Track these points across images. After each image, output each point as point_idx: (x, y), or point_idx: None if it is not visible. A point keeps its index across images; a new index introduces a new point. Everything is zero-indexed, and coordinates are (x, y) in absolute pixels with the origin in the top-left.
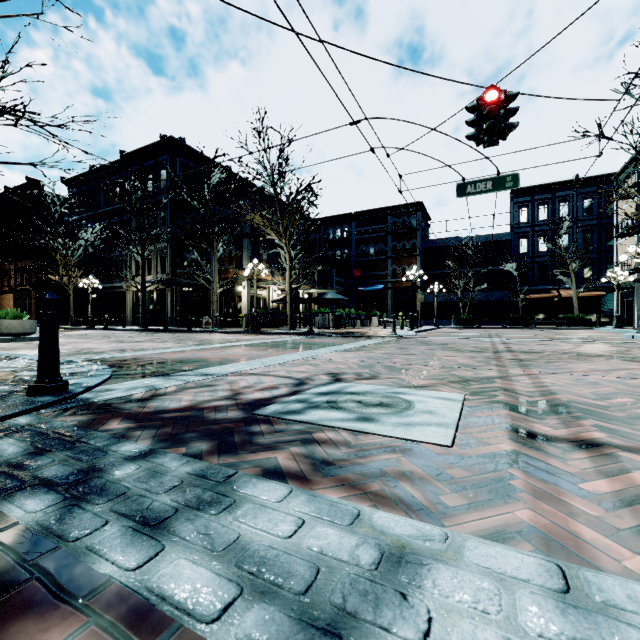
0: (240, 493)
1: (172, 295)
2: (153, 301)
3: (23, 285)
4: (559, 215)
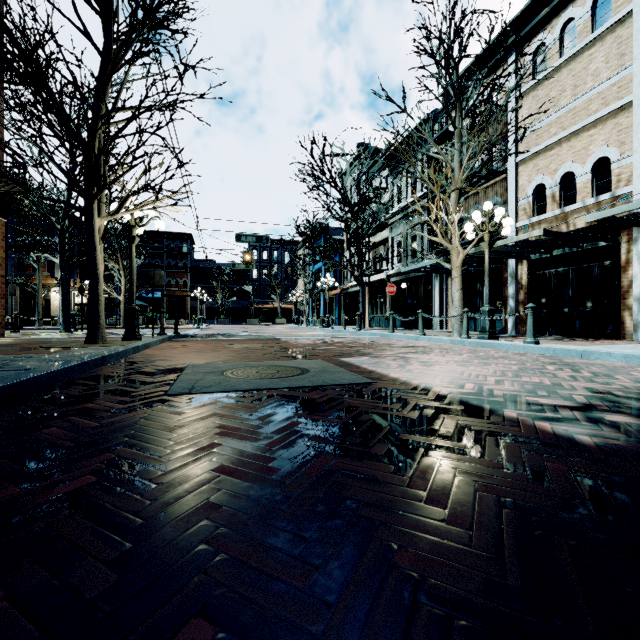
0: (236, 334)
1: None
2: None
3: None
4: (273, 258)
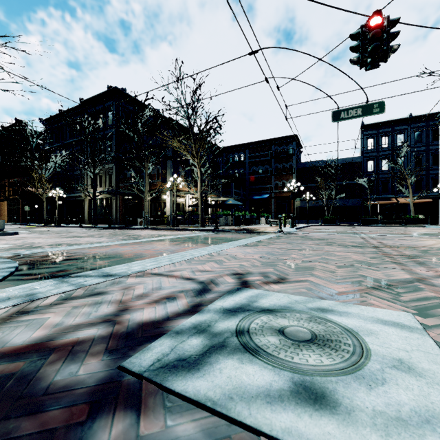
0: None
1: (116, 202)
2: (103, 206)
3: (13, 195)
4: (397, 143)
